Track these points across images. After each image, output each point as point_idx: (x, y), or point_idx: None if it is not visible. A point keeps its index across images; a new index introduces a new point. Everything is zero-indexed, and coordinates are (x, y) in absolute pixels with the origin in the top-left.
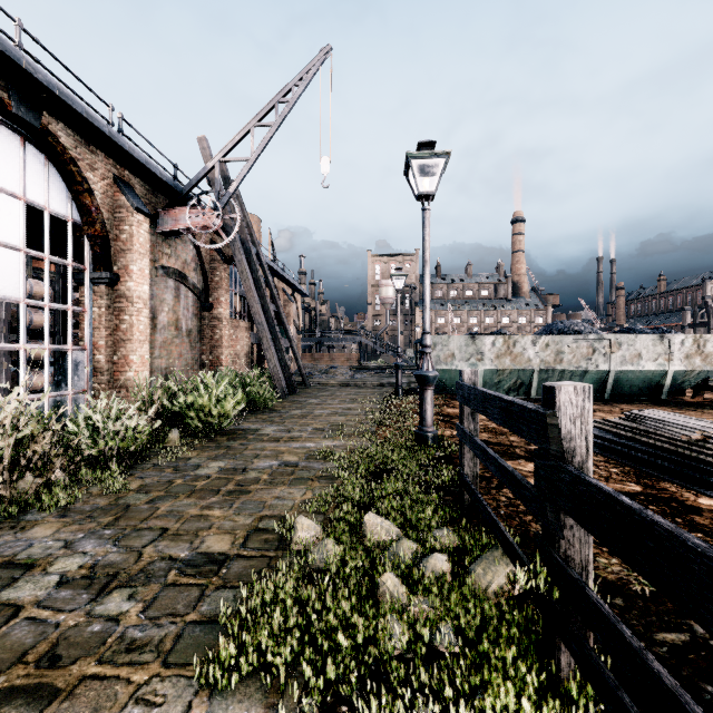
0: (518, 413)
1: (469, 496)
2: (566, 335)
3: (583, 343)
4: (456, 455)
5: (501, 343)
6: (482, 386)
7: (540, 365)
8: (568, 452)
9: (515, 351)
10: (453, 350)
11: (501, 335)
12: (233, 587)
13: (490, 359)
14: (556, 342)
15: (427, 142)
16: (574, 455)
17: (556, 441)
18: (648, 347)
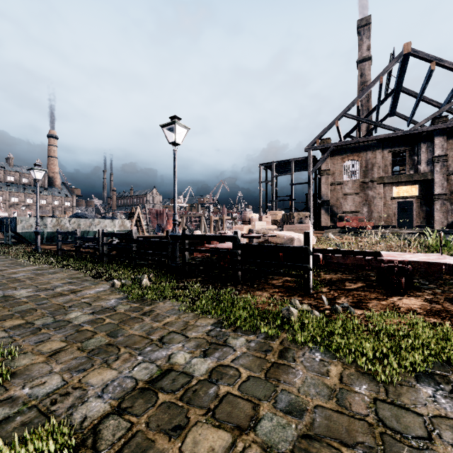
0: (72, 233)
1: (61, 250)
2: (82, 219)
3: (88, 221)
4: (50, 252)
5: (55, 221)
6: (46, 238)
7: (72, 229)
8: (78, 235)
9: (61, 224)
10: (32, 223)
11: (56, 218)
12: (19, 266)
13: (50, 227)
14: (78, 221)
15: (39, 164)
16: (79, 236)
17: (77, 234)
18: (109, 223)
